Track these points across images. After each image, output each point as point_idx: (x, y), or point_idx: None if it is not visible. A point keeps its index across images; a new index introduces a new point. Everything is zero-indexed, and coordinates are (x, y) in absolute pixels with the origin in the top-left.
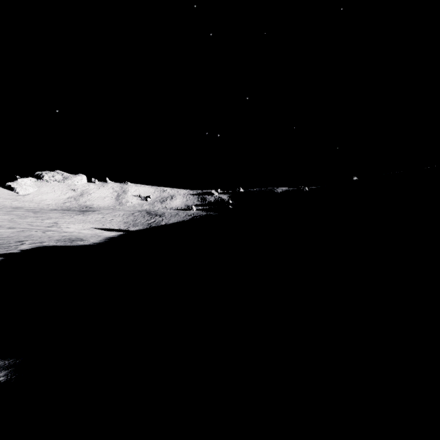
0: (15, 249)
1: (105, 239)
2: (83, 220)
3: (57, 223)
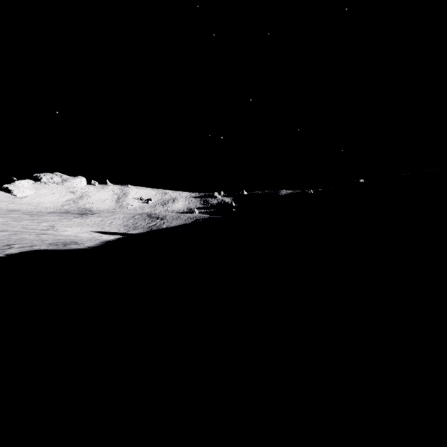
0: (1, 253)
1: (102, 243)
2: (81, 223)
3: (54, 226)
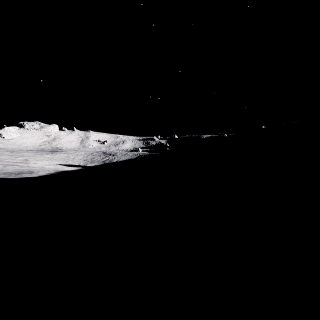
0: None
1: (55, 172)
2: (51, 158)
3: (27, 160)
